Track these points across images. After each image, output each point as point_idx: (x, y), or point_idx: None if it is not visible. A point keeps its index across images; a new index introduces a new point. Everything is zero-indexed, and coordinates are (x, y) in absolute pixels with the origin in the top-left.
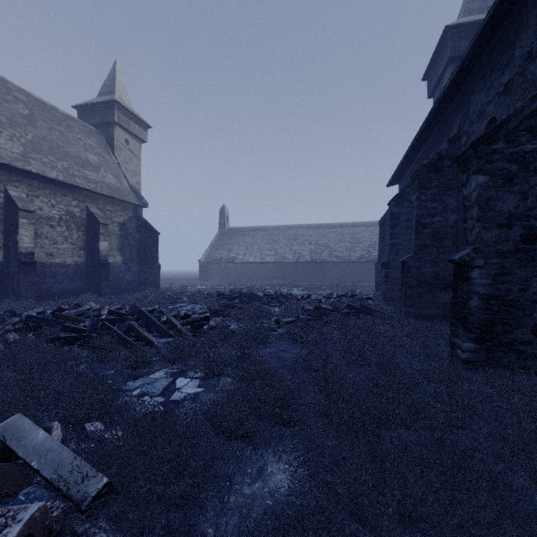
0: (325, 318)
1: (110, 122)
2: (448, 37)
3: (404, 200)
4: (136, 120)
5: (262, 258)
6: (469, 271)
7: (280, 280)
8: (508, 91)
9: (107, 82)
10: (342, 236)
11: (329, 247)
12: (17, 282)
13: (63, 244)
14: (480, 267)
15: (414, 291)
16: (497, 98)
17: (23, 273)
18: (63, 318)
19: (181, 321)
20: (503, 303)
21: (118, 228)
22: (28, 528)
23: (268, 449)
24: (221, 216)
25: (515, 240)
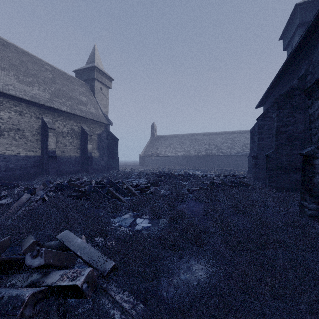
0: (217, 188)
1: (92, 78)
2: (297, 11)
3: (267, 117)
4: (105, 76)
5: (176, 153)
6: (313, 160)
7: (187, 166)
8: None
9: (91, 56)
10: (225, 139)
11: (217, 146)
12: (47, 166)
13: (69, 146)
14: None
15: (275, 173)
16: None
17: (51, 162)
18: (73, 185)
19: (134, 188)
20: None
21: (97, 137)
22: (87, 278)
23: (191, 257)
24: (152, 128)
25: None
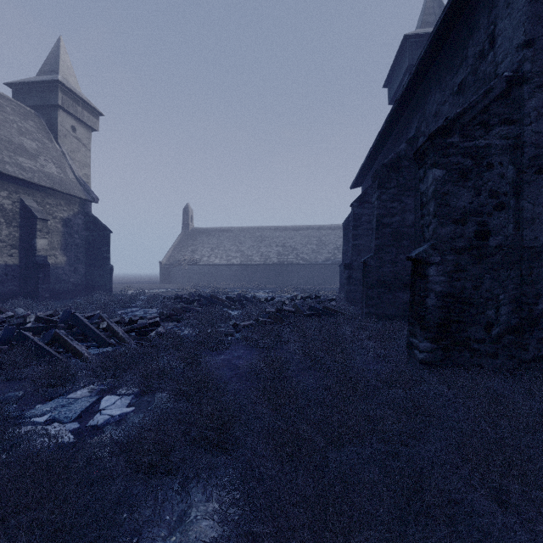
0: (287, 320)
1: (52, 105)
2: (407, 46)
3: (365, 202)
4: (84, 105)
5: (228, 260)
6: (426, 268)
7: (247, 283)
8: (462, 91)
9: (49, 60)
10: (309, 238)
11: (296, 249)
12: None
13: None
14: (436, 264)
15: (375, 291)
16: (451, 98)
17: None
18: None
19: (125, 328)
20: (458, 301)
21: (61, 225)
22: None
23: (199, 483)
24: (185, 215)
25: (469, 236)
